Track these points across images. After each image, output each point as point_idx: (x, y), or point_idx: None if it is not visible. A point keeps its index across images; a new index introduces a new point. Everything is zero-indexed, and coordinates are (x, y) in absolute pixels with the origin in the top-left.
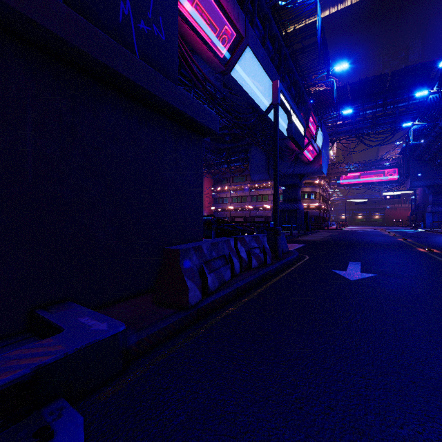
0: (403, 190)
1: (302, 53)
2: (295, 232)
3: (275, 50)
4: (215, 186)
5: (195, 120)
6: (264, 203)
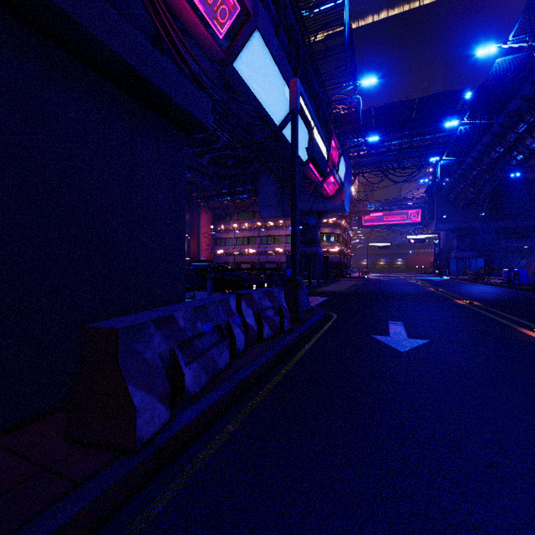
0: (428, 234)
1: (325, 57)
2: (313, 281)
3: (292, 46)
4: (215, 224)
5: (169, 97)
6: (276, 246)
